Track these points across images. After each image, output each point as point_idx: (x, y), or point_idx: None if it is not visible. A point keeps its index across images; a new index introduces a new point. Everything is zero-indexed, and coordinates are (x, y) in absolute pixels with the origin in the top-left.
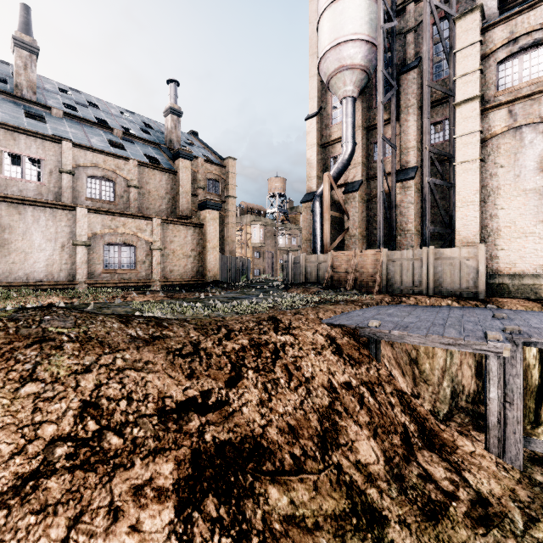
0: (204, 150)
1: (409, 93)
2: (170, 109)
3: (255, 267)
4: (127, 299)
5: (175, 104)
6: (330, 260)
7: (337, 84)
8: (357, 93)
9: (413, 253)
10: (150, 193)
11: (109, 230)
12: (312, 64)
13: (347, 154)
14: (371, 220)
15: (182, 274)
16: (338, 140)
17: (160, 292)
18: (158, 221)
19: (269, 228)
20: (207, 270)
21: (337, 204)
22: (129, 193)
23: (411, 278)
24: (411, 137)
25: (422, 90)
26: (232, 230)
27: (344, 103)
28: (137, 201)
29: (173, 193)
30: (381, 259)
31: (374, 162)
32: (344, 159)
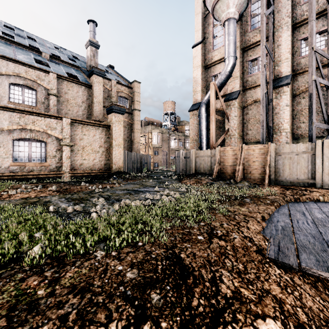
0: (118, 77)
1: (283, 13)
2: (89, 42)
3: (155, 161)
4: (2, 197)
5: (93, 39)
6: (218, 154)
7: (221, 8)
8: (238, 16)
9: (304, 146)
10: (68, 101)
11: (17, 126)
12: (197, 4)
13: (229, 67)
14: (246, 123)
15: (91, 167)
16: (218, 61)
17: (54, 185)
18: (67, 120)
19: (164, 135)
20: (113, 163)
21: (217, 112)
22: (49, 100)
23: (301, 171)
24: (285, 50)
25: (294, 11)
26: (137, 134)
27: (227, 24)
28: (56, 107)
29: (88, 103)
30: (269, 152)
31: (249, 76)
32: (227, 71)
